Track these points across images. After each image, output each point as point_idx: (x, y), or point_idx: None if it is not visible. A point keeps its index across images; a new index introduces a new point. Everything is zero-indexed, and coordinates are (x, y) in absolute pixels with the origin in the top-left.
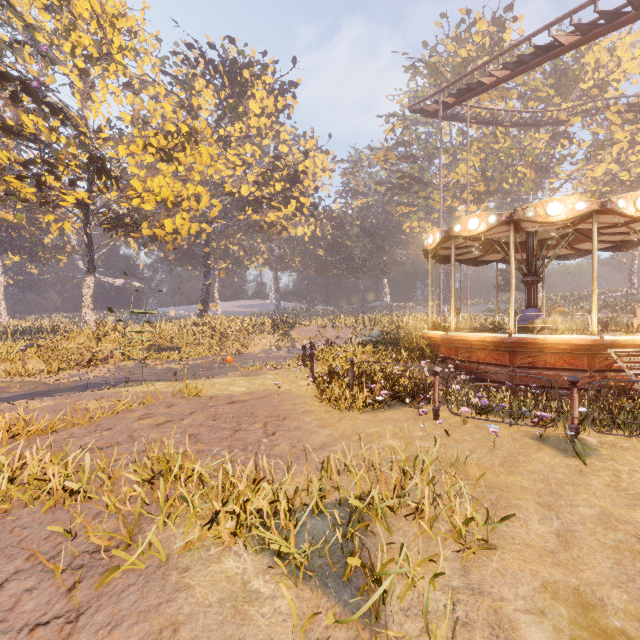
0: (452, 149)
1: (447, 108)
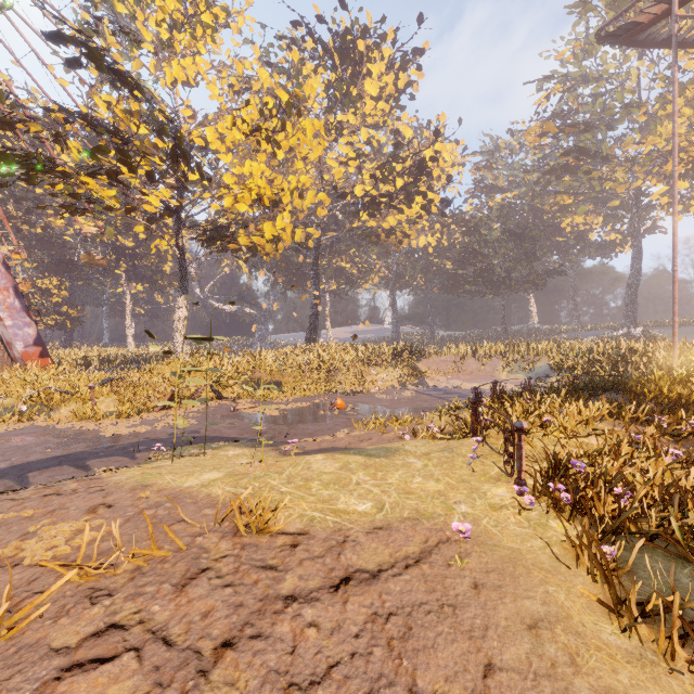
0: (648, 103)
1: (682, 3)
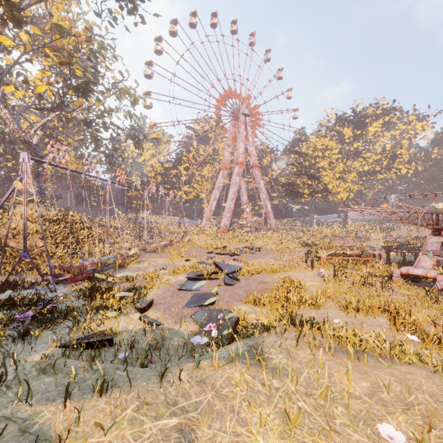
0: None
1: None
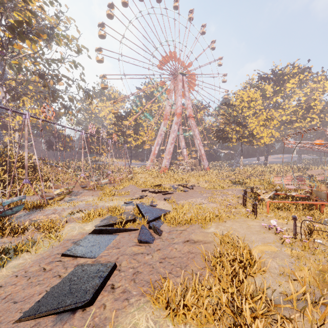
0: None
1: None
